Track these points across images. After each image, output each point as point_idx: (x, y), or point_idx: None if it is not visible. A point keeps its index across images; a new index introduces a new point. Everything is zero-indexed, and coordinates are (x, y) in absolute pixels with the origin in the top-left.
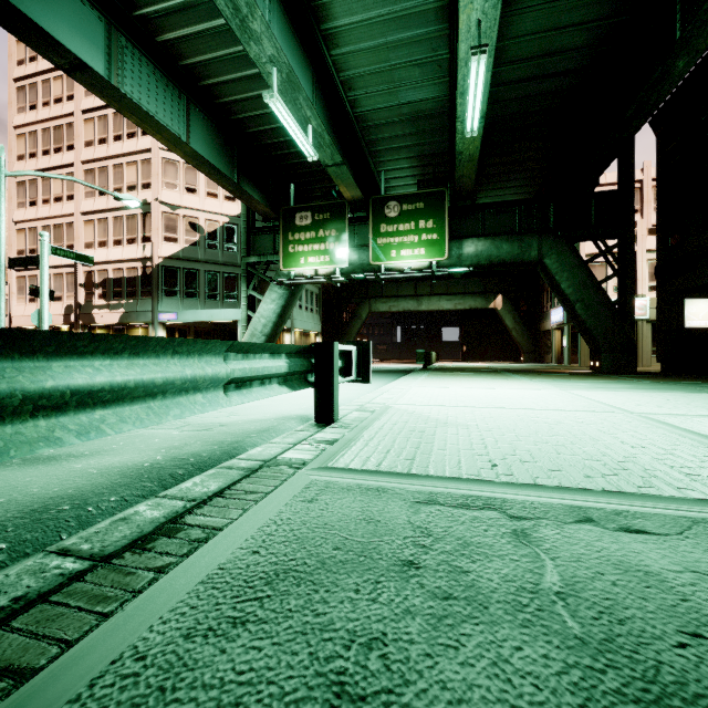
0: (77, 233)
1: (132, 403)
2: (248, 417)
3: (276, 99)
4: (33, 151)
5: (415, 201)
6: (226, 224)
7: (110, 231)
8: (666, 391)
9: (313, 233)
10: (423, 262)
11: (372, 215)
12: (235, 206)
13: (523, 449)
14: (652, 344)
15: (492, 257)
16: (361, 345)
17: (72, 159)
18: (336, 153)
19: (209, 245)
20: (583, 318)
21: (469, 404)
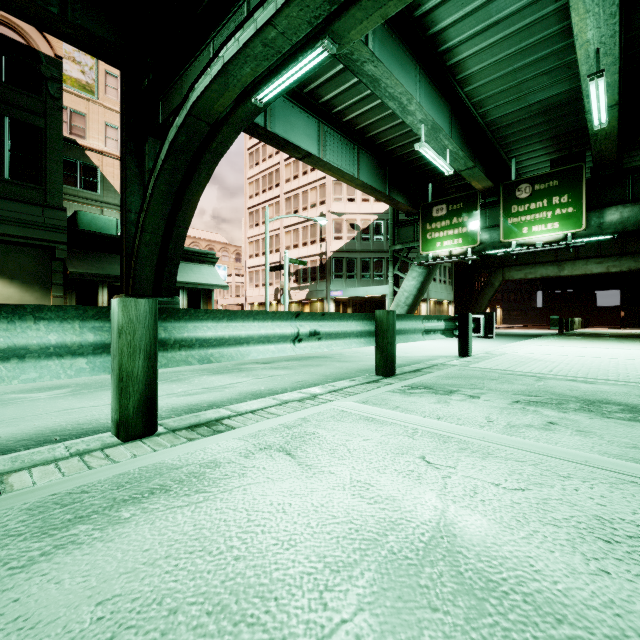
0: (281, 241)
1: (401, 335)
2: (416, 355)
3: (423, 146)
4: (257, 191)
5: (547, 180)
6: (375, 220)
7: (300, 237)
8: None
9: (447, 222)
10: (556, 235)
11: (502, 199)
12: (382, 205)
13: (577, 369)
14: None
15: None
16: (487, 314)
17: (278, 193)
18: (469, 161)
19: (363, 238)
20: None
21: (571, 354)
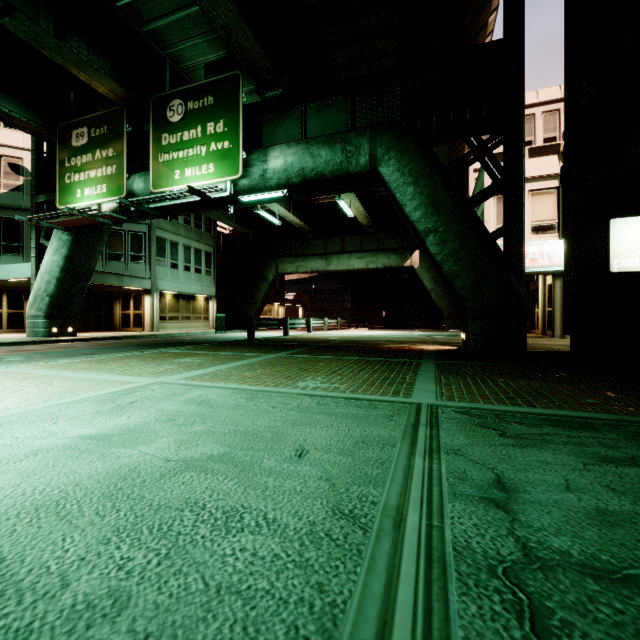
0: None
1: None
2: None
3: None
4: None
5: (202, 96)
6: None
7: None
8: None
9: (90, 156)
10: (218, 186)
11: (152, 122)
12: None
13: None
14: None
15: (306, 170)
16: None
17: None
18: None
19: None
20: (438, 259)
21: None
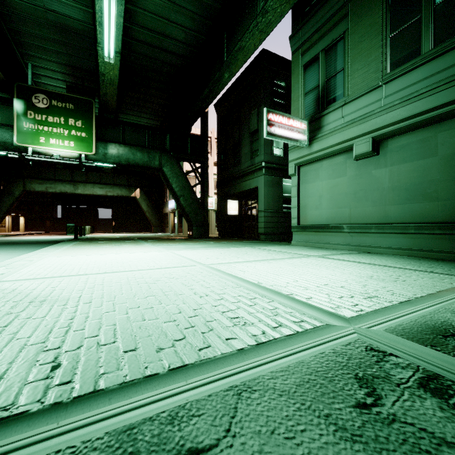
0: None
1: None
2: None
3: None
4: None
5: (65, 101)
6: None
7: None
8: (220, 247)
9: None
10: (73, 153)
11: (17, 99)
12: None
13: (111, 323)
14: (215, 222)
15: (130, 160)
16: None
17: None
18: None
19: None
20: (184, 206)
21: (90, 271)
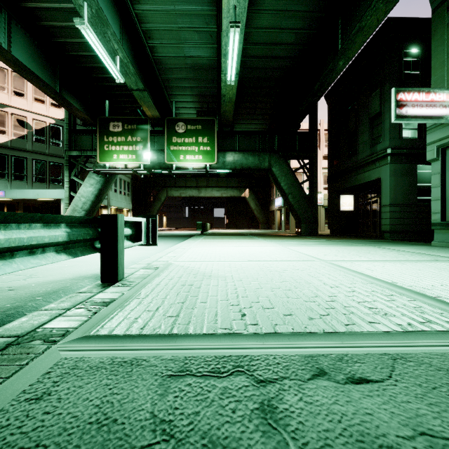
0: None
1: None
2: (44, 279)
3: (85, 26)
4: None
5: (196, 124)
6: (52, 124)
7: None
8: (336, 245)
9: (123, 138)
10: (201, 164)
11: (166, 129)
12: (60, 112)
13: (264, 296)
14: (324, 219)
15: (243, 164)
16: (150, 218)
17: None
18: (139, 81)
19: (36, 139)
20: (292, 203)
21: (228, 259)
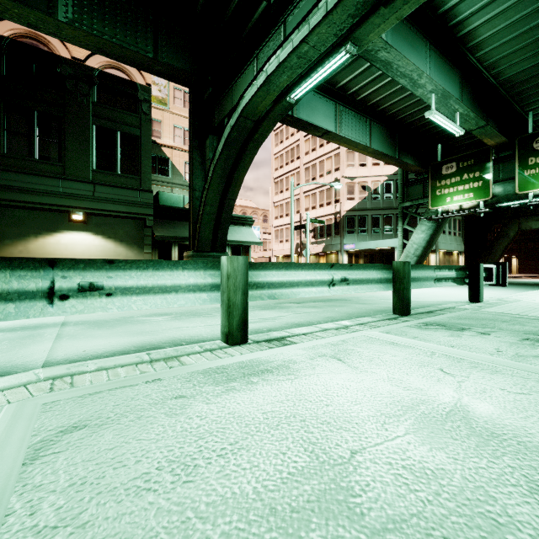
0: (301, 204)
1: (414, 282)
2: (427, 300)
3: (433, 114)
4: (281, 164)
5: None
6: (385, 181)
7: (317, 200)
8: None
9: (457, 178)
10: None
11: (518, 152)
12: (391, 167)
13: None
14: None
15: None
16: (499, 264)
17: (299, 164)
18: (480, 120)
19: (374, 197)
20: None
21: None
